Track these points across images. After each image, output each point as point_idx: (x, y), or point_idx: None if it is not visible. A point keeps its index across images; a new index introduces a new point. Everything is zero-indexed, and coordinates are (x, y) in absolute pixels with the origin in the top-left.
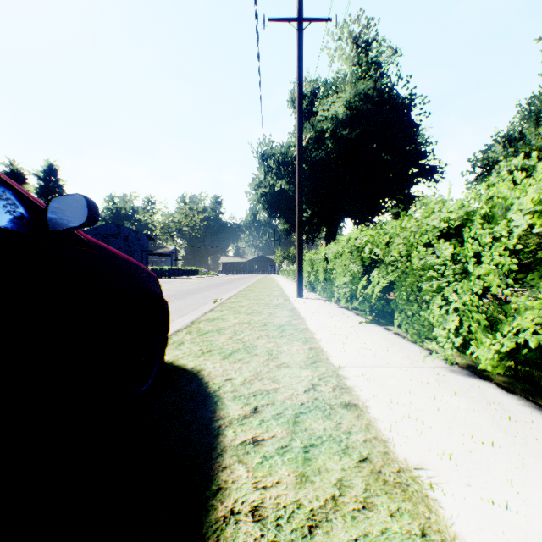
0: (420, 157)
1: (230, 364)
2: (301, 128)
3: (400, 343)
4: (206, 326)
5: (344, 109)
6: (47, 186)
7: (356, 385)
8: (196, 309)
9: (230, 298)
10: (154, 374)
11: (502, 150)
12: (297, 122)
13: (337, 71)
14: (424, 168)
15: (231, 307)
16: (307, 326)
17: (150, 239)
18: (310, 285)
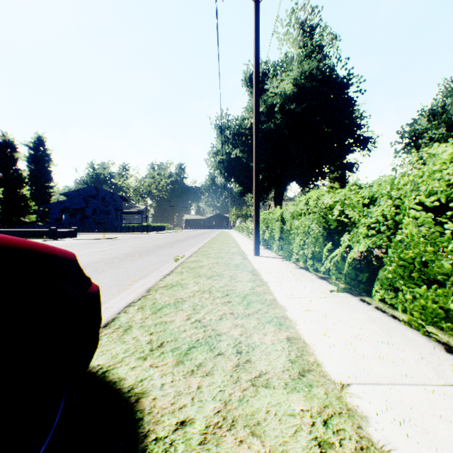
0: (356, 129)
1: (186, 378)
2: (258, 95)
3: (395, 327)
4: (162, 296)
5: (291, 86)
6: (36, 155)
7: (391, 445)
8: (157, 269)
9: (191, 256)
10: (52, 434)
11: (427, 123)
12: (254, 89)
13: (285, 53)
14: (359, 138)
15: (191, 268)
16: (274, 296)
17: (124, 199)
18: (265, 243)
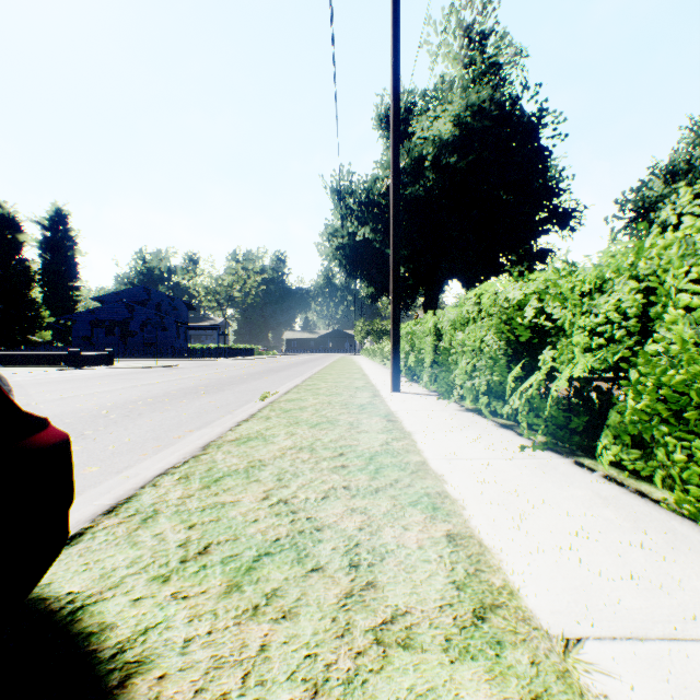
0: (551, 196)
1: (239, 626)
2: (398, 130)
3: (648, 514)
4: (227, 457)
5: (451, 128)
6: (53, 238)
7: None
8: (231, 412)
9: (288, 392)
10: None
11: (663, 186)
12: (392, 121)
13: (441, 76)
14: (557, 211)
15: (286, 411)
16: (423, 457)
17: (190, 308)
18: (409, 372)
